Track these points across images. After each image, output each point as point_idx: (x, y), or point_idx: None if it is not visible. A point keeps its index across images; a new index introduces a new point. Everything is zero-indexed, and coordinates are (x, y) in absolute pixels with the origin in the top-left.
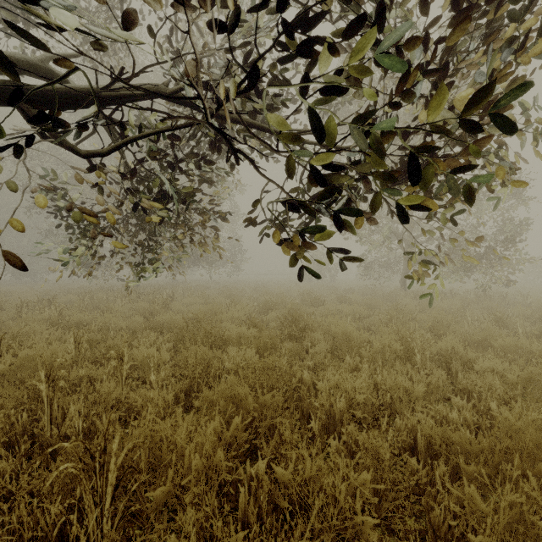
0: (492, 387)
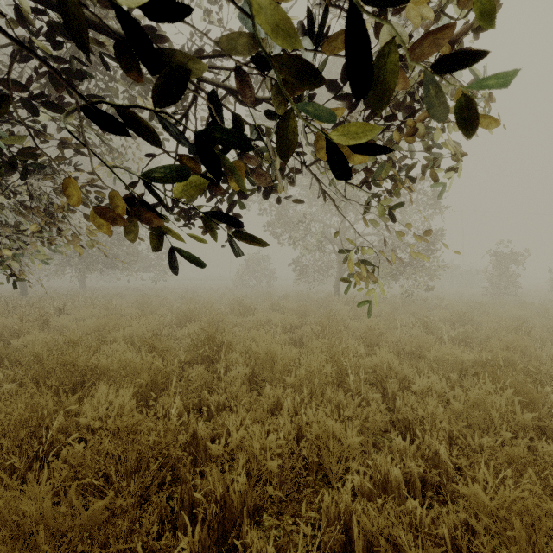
0: (434, 415)
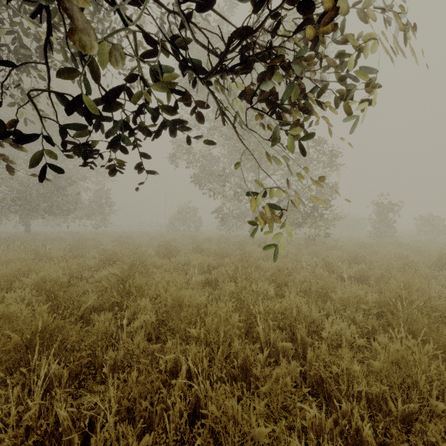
0: (349, 372)
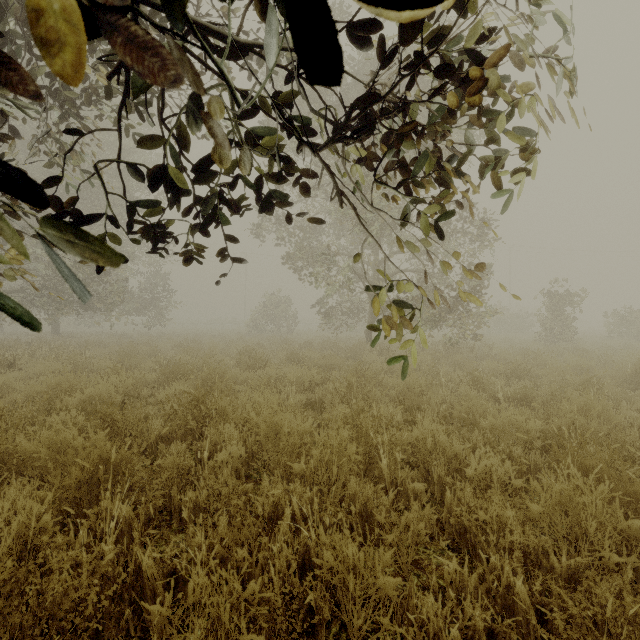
0: (500, 519)
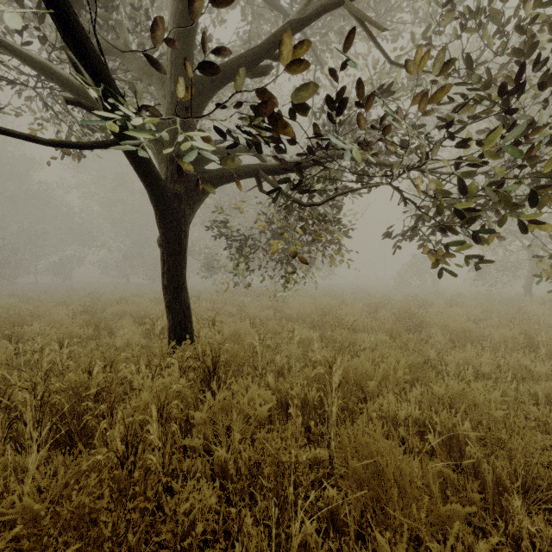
0: None
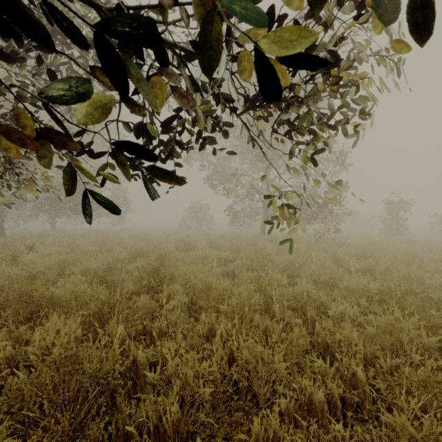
0: (349, 338)
